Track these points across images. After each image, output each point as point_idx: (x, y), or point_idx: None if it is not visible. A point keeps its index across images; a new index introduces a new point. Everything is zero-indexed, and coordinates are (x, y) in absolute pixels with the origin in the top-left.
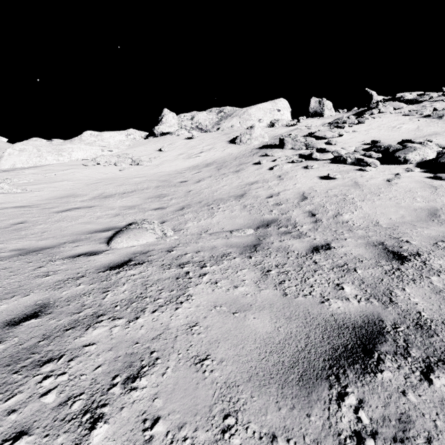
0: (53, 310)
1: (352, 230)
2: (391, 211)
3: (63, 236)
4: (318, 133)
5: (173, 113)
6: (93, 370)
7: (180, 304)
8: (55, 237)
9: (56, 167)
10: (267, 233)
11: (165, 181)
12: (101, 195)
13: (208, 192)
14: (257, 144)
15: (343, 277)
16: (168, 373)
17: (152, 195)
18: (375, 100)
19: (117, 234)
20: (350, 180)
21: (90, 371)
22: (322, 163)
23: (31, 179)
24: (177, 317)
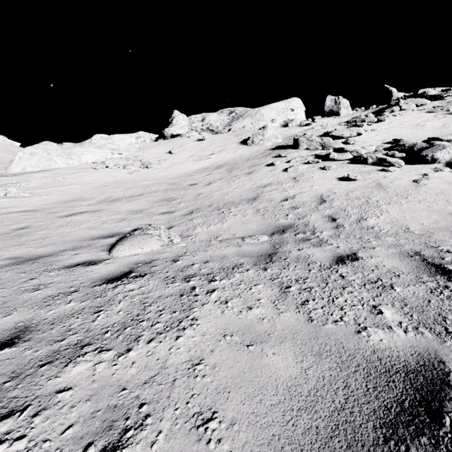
0: (32, 336)
1: (379, 237)
2: (422, 216)
3: (64, 242)
4: (335, 132)
5: (183, 115)
6: (61, 434)
7: (182, 332)
8: (56, 244)
9: (66, 170)
10: (283, 240)
11: (174, 183)
12: (108, 199)
13: (218, 196)
14: (270, 145)
15: (379, 297)
16: (159, 441)
17: (160, 198)
18: (395, 97)
19: (120, 241)
20: (372, 181)
21: (57, 435)
22: (340, 163)
23: (40, 183)
24: (178, 350)
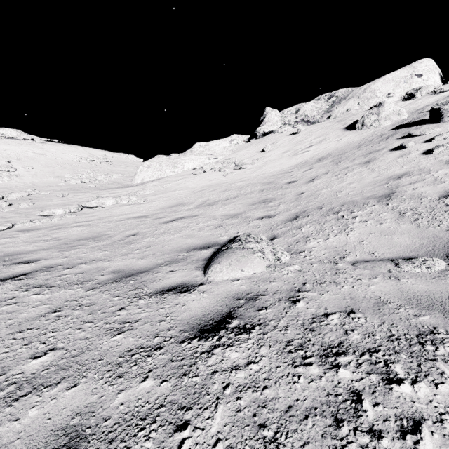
0: None
1: None
2: None
3: (163, 253)
4: None
5: (275, 110)
6: None
7: None
8: (155, 254)
9: (172, 178)
10: None
11: (269, 183)
12: (205, 203)
13: (327, 194)
14: (389, 124)
15: None
16: None
17: (256, 200)
18: None
19: (216, 257)
20: None
21: None
22: None
23: (152, 191)
24: None
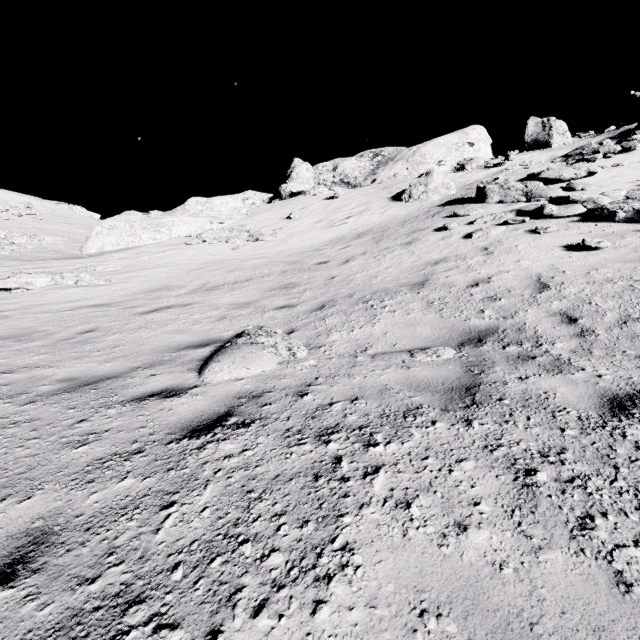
0: (48, 559)
1: None
2: None
3: (139, 354)
4: (548, 172)
5: (307, 164)
6: None
7: (325, 587)
8: (128, 356)
9: (152, 248)
10: (483, 357)
11: (295, 262)
12: (204, 287)
13: (362, 279)
14: (437, 199)
15: None
16: None
17: (276, 284)
18: None
19: (215, 355)
20: (631, 250)
21: None
22: (563, 222)
23: (119, 266)
24: None
